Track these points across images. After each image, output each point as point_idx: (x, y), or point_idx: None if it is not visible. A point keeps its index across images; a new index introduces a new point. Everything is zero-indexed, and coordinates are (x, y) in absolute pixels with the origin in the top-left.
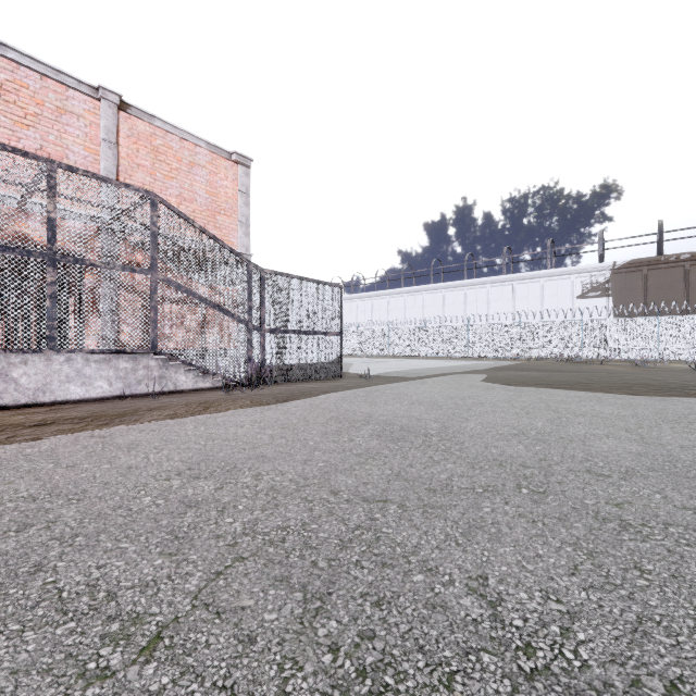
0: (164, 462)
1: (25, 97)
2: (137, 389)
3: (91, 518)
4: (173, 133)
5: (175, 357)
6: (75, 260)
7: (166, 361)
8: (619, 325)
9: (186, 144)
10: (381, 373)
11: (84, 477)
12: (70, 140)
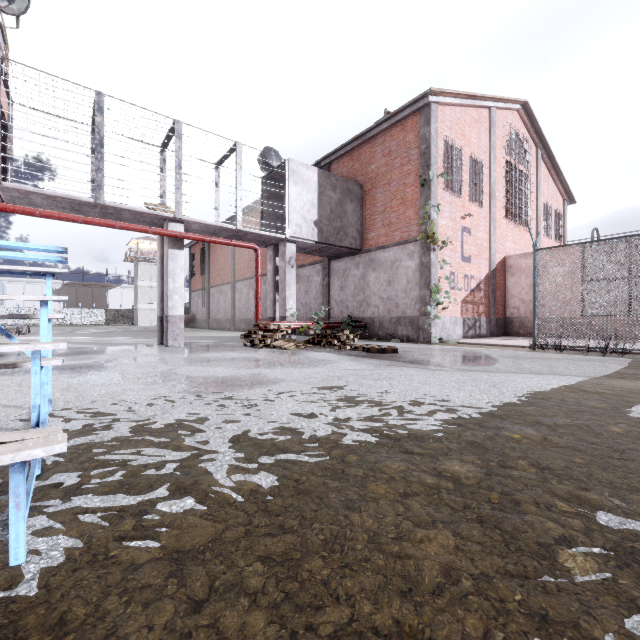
0: None
1: None
2: None
3: None
4: None
5: None
6: None
7: None
8: (68, 311)
9: None
10: None
11: None
12: None
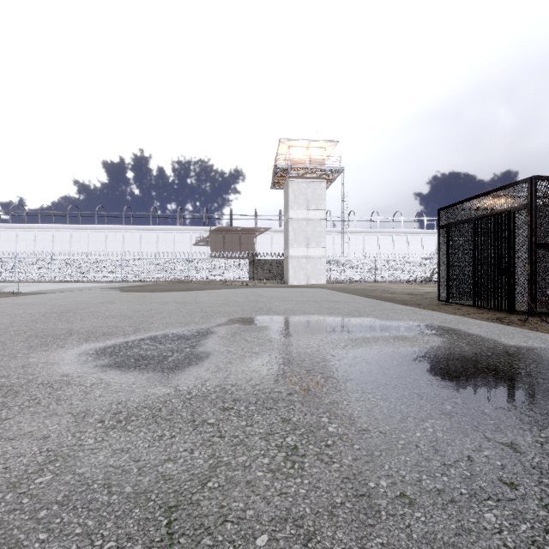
0: None
1: None
2: None
3: None
4: None
5: None
6: None
7: None
8: (205, 262)
9: None
10: (32, 291)
11: None
12: None
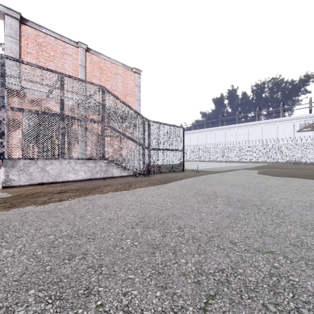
0: (126, 216)
1: (49, 48)
2: (96, 176)
3: (104, 252)
4: (108, 60)
5: (112, 161)
6: (71, 117)
7: (108, 163)
8: None
9: (113, 65)
10: (201, 169)
11: (90, 224)
12: (66, 66)
